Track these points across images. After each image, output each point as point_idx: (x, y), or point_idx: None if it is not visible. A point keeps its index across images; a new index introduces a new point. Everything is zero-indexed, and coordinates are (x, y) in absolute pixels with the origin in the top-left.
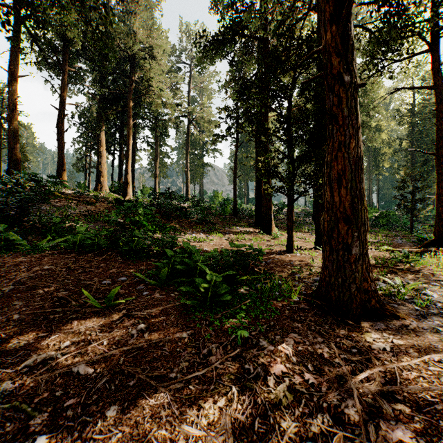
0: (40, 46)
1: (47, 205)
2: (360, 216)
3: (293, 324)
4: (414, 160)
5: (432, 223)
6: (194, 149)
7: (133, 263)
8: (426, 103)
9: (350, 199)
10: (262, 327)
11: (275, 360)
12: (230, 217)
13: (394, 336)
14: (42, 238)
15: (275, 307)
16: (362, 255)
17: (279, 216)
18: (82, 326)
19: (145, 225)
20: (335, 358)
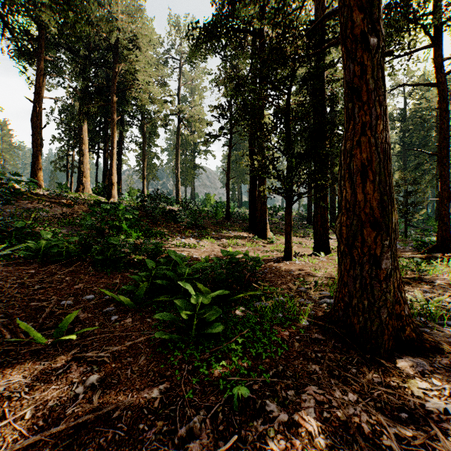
0: (12, 31)
1: (14, 207)
2: (391, 219)
3: (309, 367)
4: (405, 165)
5: (423, 227)
6: (186, 150)
7: (108, 275)
8: (416, 108)
9: (379, 196)
10: (268, 379)
11: (292, 445)
12: (222, 220)
13: (449, 385)
14: (0, 245)
15: (280, 337)
16: (393, 270)
17: (273, 220)
18: (4, 381)
19: (125, 229)
20: (381, 434)
